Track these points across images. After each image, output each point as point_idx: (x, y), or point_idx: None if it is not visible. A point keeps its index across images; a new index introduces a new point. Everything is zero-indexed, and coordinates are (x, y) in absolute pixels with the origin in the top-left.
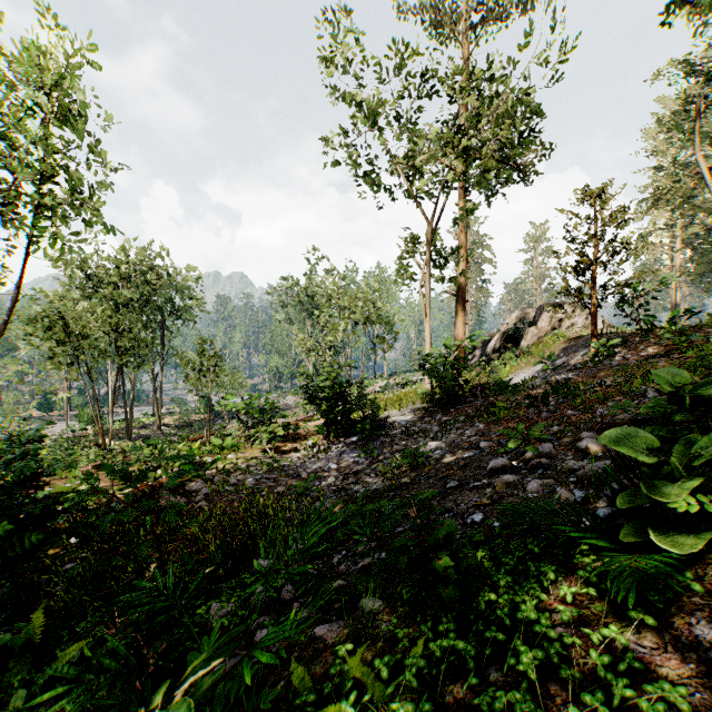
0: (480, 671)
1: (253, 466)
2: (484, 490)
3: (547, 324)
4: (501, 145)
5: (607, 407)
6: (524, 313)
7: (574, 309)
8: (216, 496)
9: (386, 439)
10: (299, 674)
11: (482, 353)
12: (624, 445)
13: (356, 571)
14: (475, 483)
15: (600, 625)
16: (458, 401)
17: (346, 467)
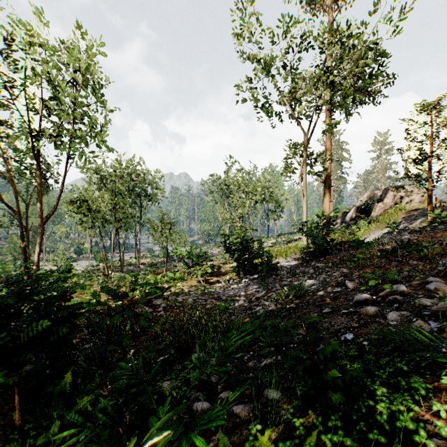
0: None
1: (192, 291)
2: (352, 316)
3: (391, 200)
4: (357, 78)
5: None
6: (373, 193)
7: (412, 190)
8: (170, 309)
9: (277, 277)
10: (223, 442)
11: (342, 221)
12: None
13: (260, 367)
14: (344, 310)
15: None
16: (326, 253)
17: (251, 294)
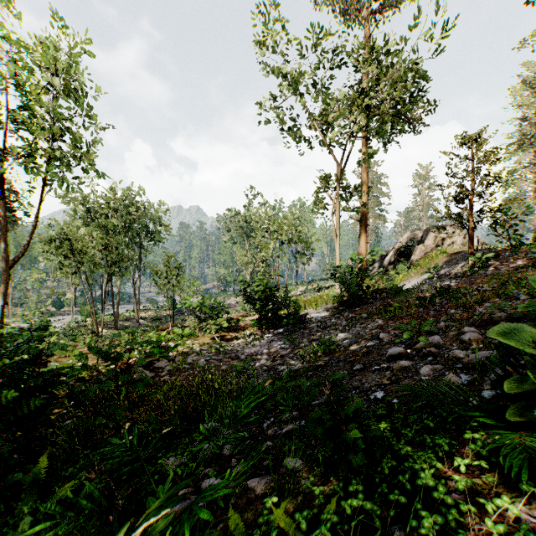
0: (385, 528)
1: (204, 350)
2: (384, 372)
3: (432, 242)
4: (395, 103)
5: (485, 307)
6: (413, 234)
7: (454, 231)
8: (176, 372)
9: (305, 331)
10: (234, 520)
11: (380, 265)
12: (510, 338)
13: (281, 434)
14: (376, 366)
15: (491, 494)
16: (362, 302)
17: (274, 352)
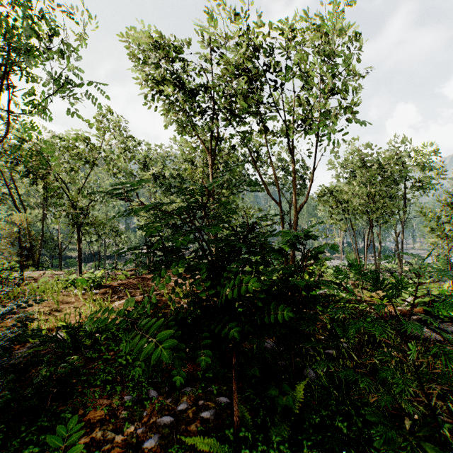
0: None
1: None
2: None
3: None
4: None
5: None
6: None
7: None
8: None
9: None
10: None
11: None
12: None
13: None
14: None
15: None
16: None
17: None
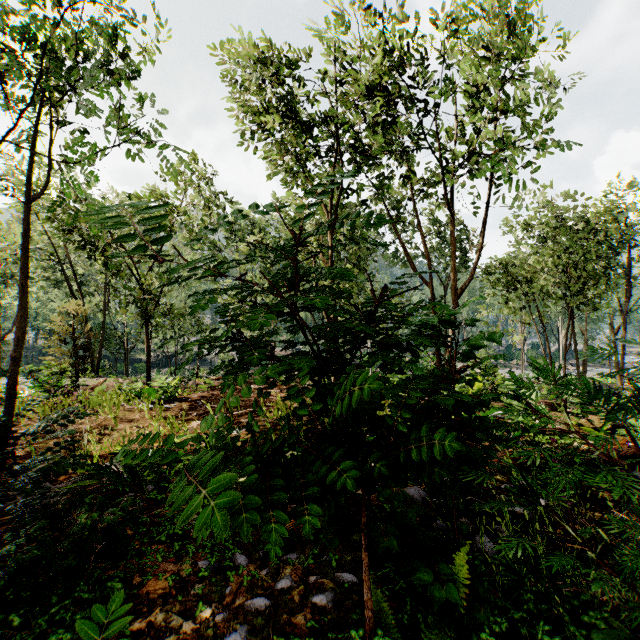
0: None
1: None
2: None
3: None
4: None
5: None
6: None
7: None
8: None
9: None
10: None
11: None
12: None
13: None
14: None
15: None
16: None
17: None
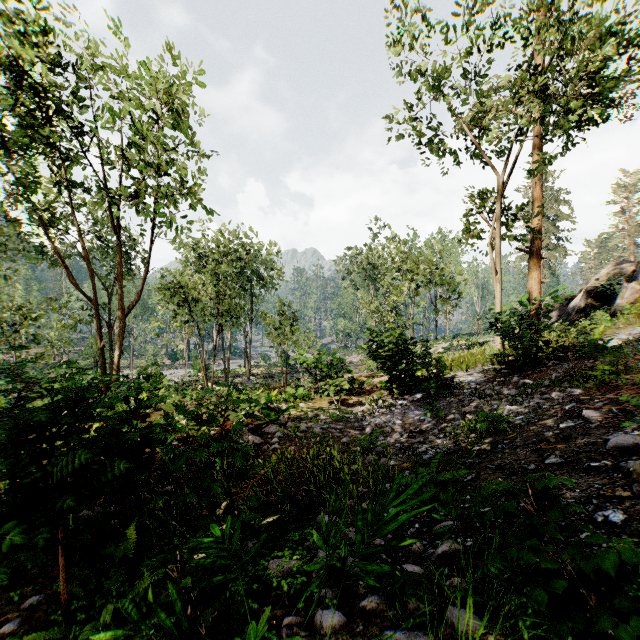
0: None
1: (321, 416)
2: (609, 474)
3: None
4: (591, 76)
5: None
6: (617, 268)
7: None
8: (288, 440)
9: (453, 400)
10: None
11: (560, 314)
12: None
13: (435, 556)
14: (592, 463)
15: None
16: (537, 363)
17: (411, 425)
